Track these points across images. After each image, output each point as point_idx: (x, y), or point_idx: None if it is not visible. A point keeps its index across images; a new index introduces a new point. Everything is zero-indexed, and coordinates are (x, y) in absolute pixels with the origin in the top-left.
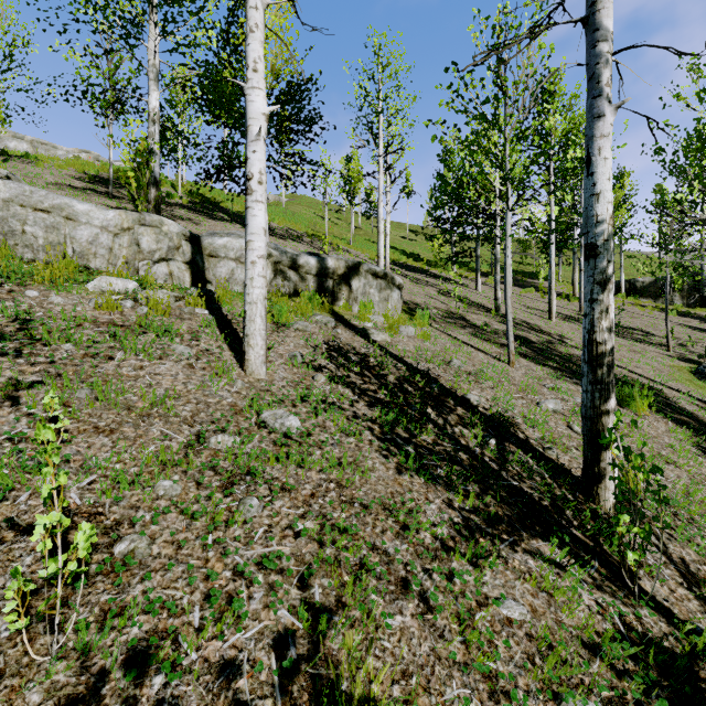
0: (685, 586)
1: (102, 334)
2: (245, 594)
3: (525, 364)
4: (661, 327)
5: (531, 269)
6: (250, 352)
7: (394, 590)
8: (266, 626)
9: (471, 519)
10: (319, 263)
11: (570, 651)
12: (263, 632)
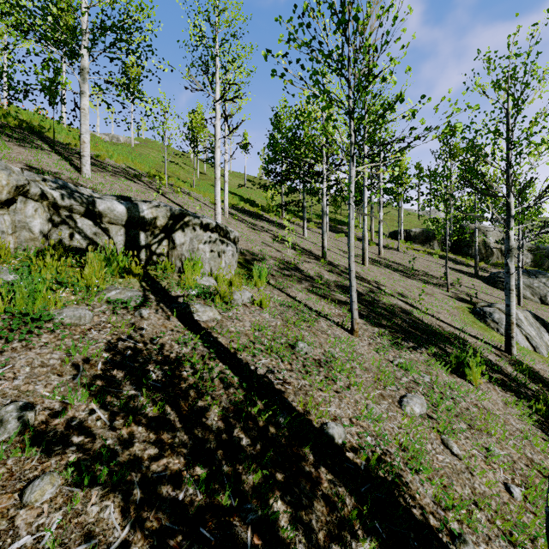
0: None
1: None
2: None
3: (365, 328)
4: (433, 268)
5: (338, 217)
6: None
7: None
8: None
9: None
10: (129, 210)
11: None
12: None
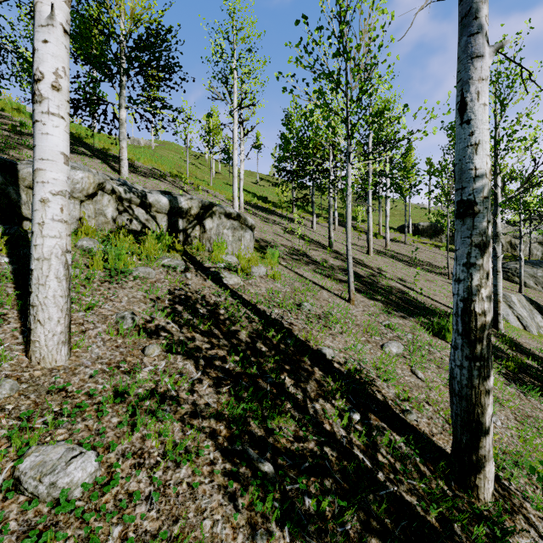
0: None
1: None
2: None
3: (361, 300)
4: (438, 259)
5: None
6: (38, 330)
7: None
8: None
9: None
10: (171, 201)
11: None
12: None
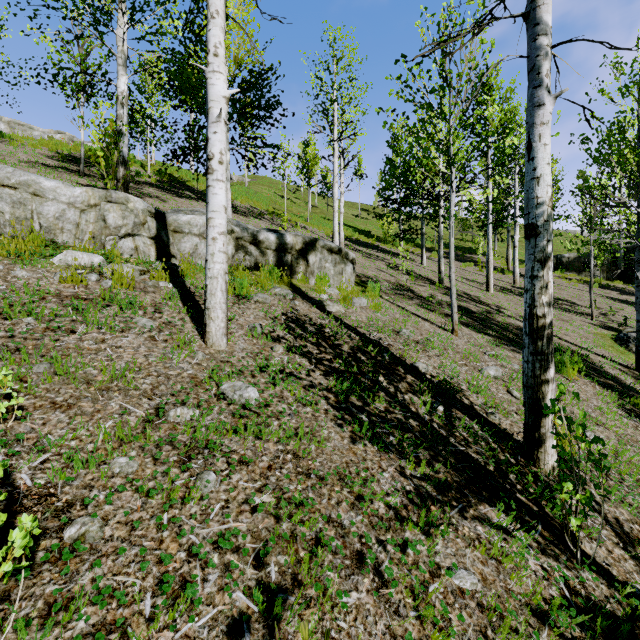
0: (621, 546)
1: (65, 308)
2: (199, 576)
3: (467, 333)
4: (585, 298)
5: (470, 245)
6: (211, 324)
7: (349, 565)
8: (220, 610)
9: (422, 486)
10: (278, 239)
11: (520, 620)
12: (217, 618)
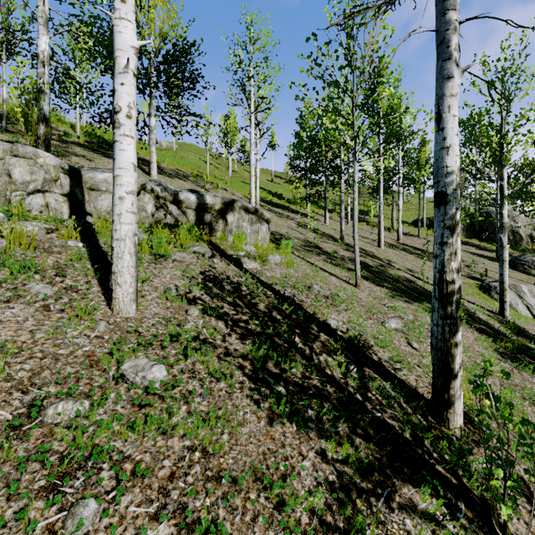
0: (534, 514)
1: None
2: None
3: (368, 286)
4: None
5: (362, 208)
6: (118, 290)
7: None
8: None
9: (345, 472)
10: (198, 199)
11: None
12: None
